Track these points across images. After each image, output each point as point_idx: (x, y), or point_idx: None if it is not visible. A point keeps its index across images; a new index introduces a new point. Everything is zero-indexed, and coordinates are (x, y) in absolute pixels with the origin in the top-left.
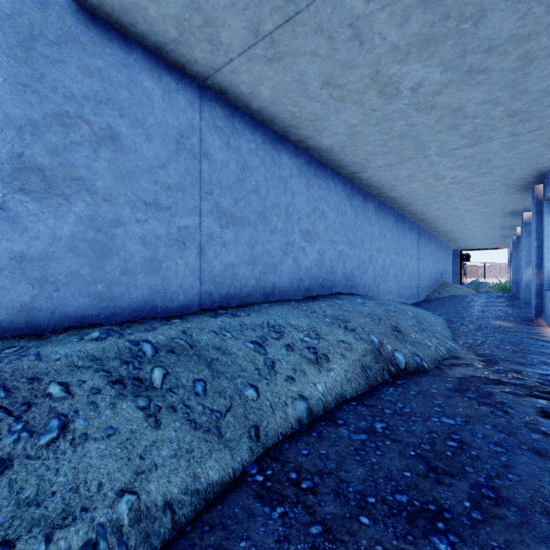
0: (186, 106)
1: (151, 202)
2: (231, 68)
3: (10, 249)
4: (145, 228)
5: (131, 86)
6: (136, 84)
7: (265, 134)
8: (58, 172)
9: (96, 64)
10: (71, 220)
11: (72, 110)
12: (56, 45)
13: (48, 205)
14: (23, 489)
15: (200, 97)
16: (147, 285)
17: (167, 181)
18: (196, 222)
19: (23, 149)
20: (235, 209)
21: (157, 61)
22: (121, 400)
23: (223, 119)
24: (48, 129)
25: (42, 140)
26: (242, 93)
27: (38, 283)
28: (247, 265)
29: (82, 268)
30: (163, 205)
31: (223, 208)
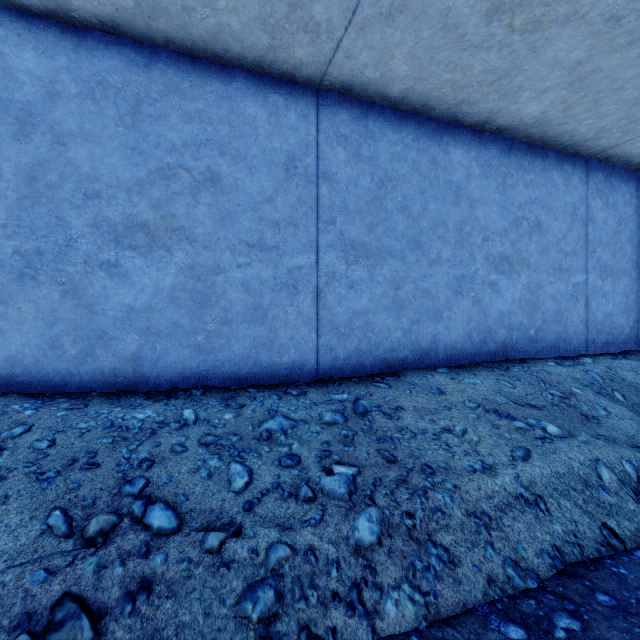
0: (577, 183)
1: (557, 267)
2: (632, 141)
3: (497, 308)
4: (553, 288)
5: (546, 183)
6: (549, 181)
7: (638, 181)
8: (514, 257)
9: (530, 177)
10: (519, 287)
11: (520, 214)
12: (513, 176)
13: (510, 279)
14: (616, 430)
15: (586, 170)
16: (554, 332)
17: (565, 249)
18: (584, 278)
19: (501, 247)
20: (612, 262)
21: (560, 156)
22: (613, 403)
23: (602, 182)
24: (510, 231)
25: (508, 239)
26: (630, 155)
27: (506, 329)
28: (622, 313)
29: (524, 319)
30: (563, 268)
31: (602, 263)
